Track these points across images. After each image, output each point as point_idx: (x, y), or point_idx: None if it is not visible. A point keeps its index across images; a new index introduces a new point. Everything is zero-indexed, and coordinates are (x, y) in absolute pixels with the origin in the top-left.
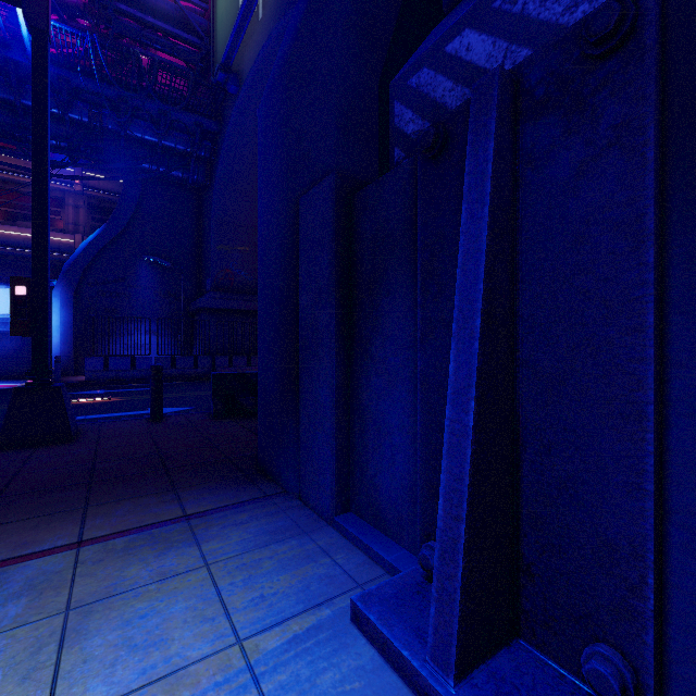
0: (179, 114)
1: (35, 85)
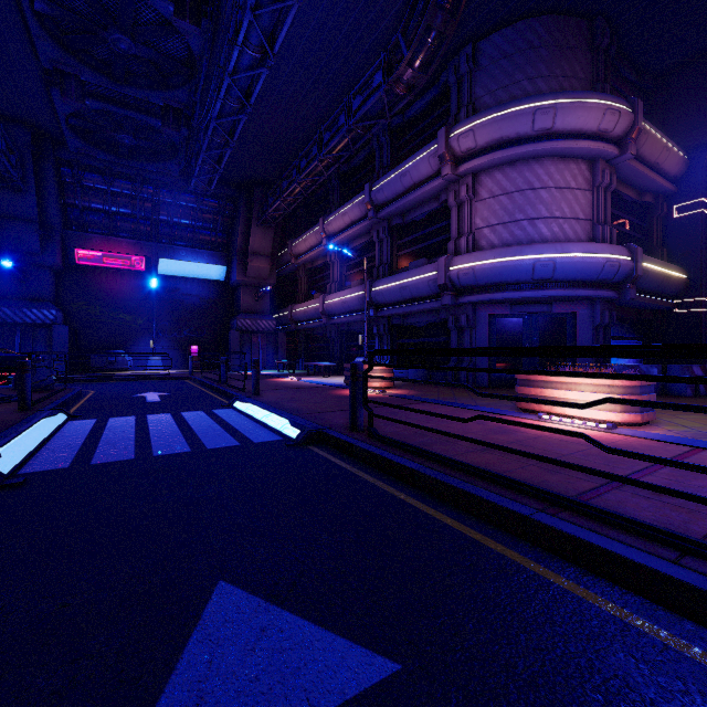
0: None
1: None
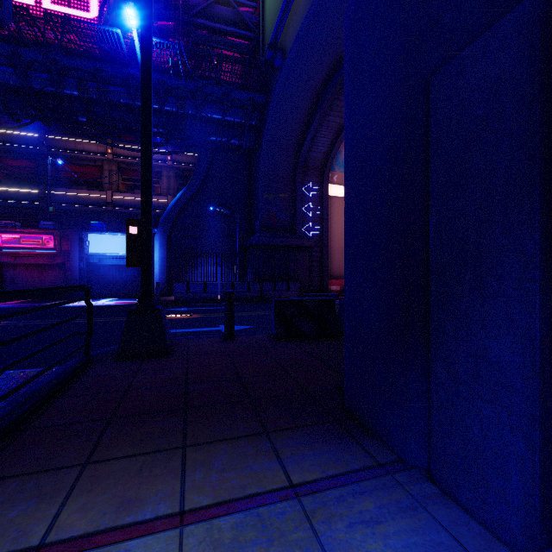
0: (237, 93)
1: (142, 61)
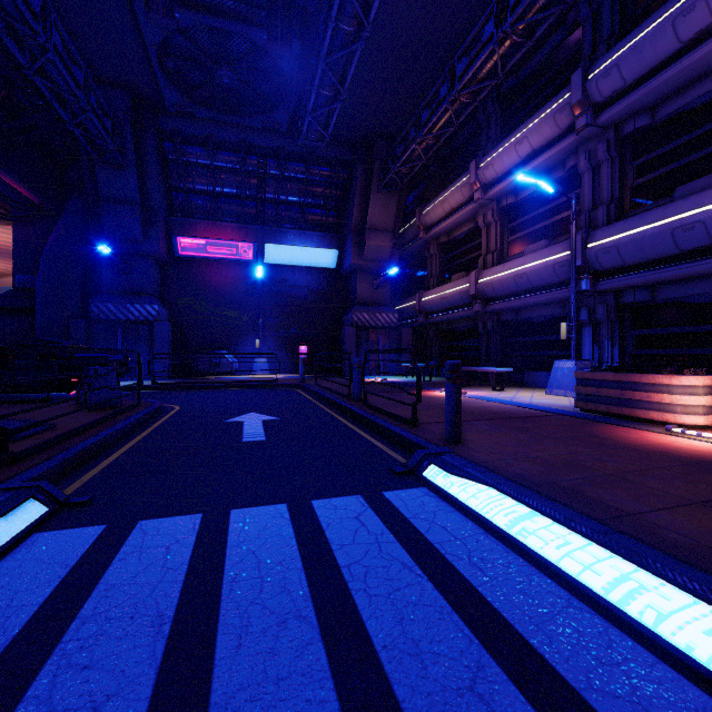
0: None
1: None
